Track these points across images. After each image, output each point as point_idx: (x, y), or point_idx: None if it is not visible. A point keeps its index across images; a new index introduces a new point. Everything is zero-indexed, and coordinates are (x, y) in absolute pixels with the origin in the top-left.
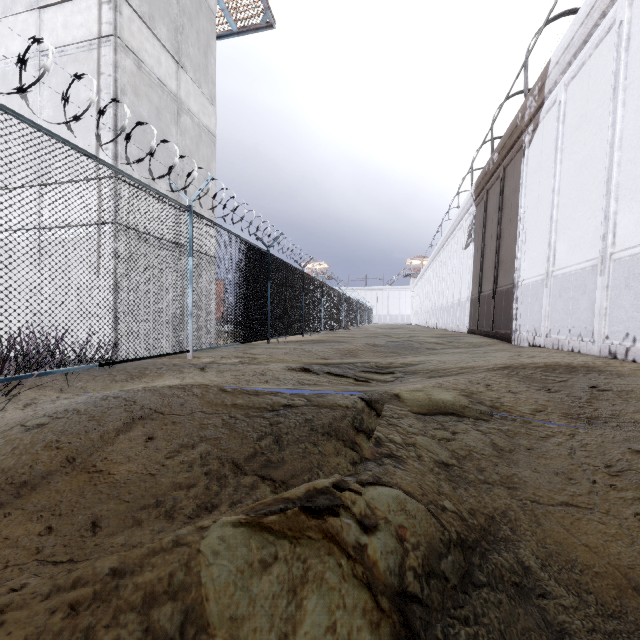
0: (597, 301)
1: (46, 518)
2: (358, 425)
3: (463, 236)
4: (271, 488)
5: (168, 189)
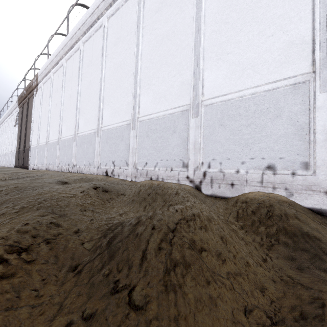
0: (45, 154)
1: None
2: None
3: (14, 120)
4: None
5: None
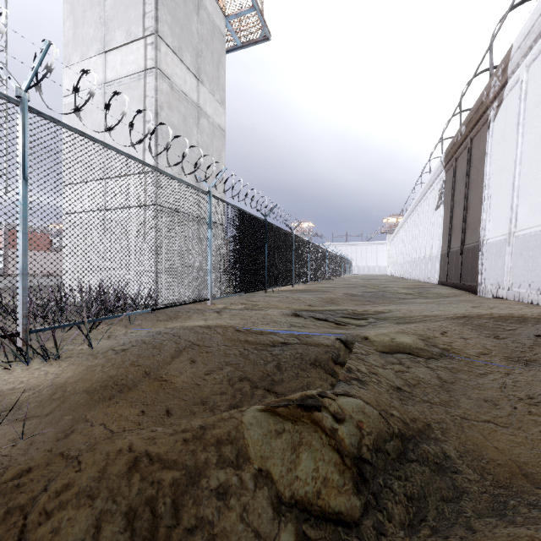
0: None
1: (140, 406)
2: (336, 358)
3: (434, 198)
4: (275, 398)
5: (191, 176)
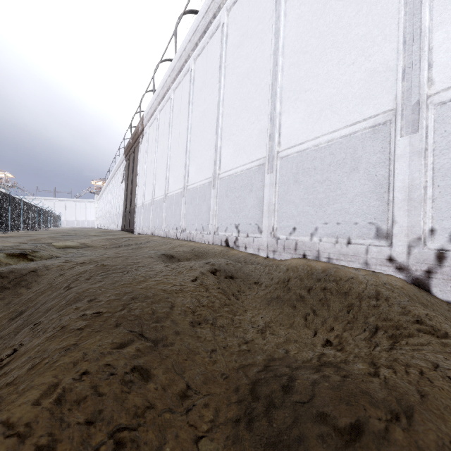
0: (151, 215)
1: None
2: None
3: (121, 175)
4: None
5: None
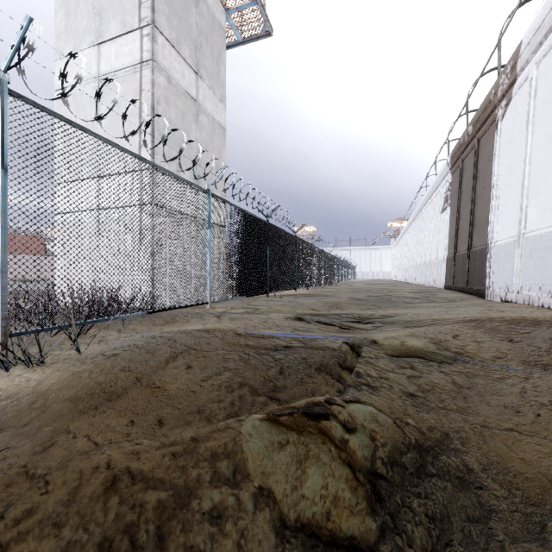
0: None
1: (129, 415)
2: (343, 363)
3: (440, 201)
4: (277, 405)
5: (190, 175)
